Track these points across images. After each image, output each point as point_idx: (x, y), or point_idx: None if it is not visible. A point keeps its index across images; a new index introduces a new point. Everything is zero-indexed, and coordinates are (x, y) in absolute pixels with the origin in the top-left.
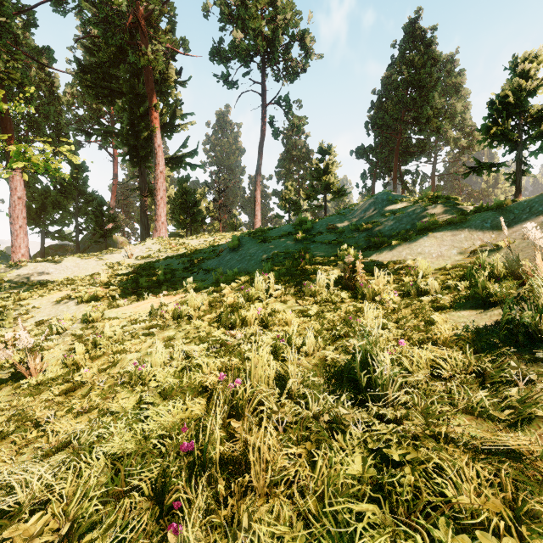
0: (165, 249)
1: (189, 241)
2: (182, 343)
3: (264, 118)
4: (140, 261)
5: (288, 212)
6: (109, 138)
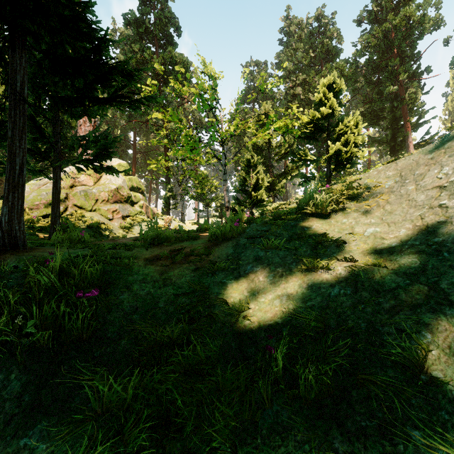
0: None
1: None
2: None
3: None
4: None
5: None
6: (373, 143)
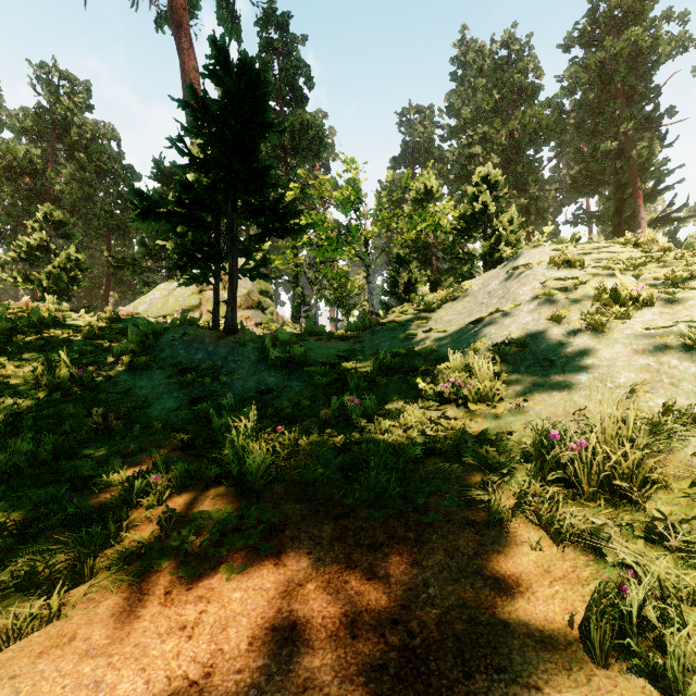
0: None
1: None
2: None
3: None
4: None
5: None
6: (591, 220)
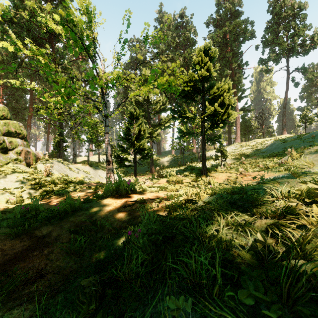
0: (241, 146)
1: (250, 143)
2: (266, 159)
3: (287, 80)
4: (234, 151)
5: (305, 123)
6: None
